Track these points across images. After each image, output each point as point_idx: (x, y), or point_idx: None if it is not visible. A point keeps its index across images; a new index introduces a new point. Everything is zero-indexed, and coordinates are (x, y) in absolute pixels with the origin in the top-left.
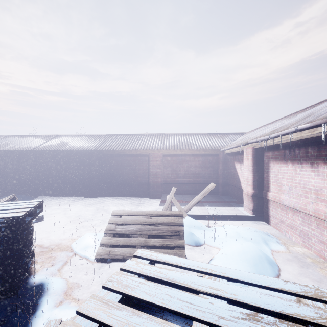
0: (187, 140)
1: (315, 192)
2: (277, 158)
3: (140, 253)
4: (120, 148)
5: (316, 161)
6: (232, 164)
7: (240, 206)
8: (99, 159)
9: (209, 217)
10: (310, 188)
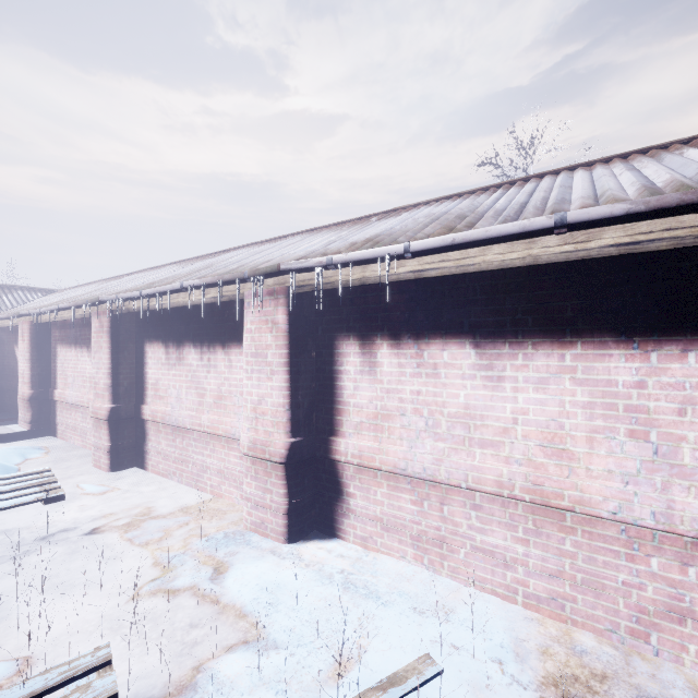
0: None
1: (90, 380)
2: (64, 341)
3: None
4: None
5: (91, 345)
6: (11, 349)
7: (17, 422)
8: None
9: None
10: (87, 376)
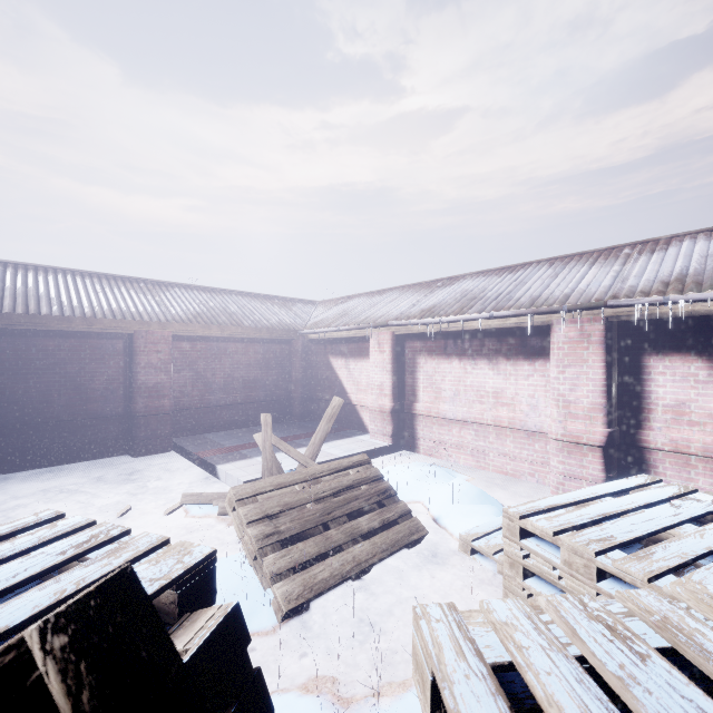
0: (221, 304)
1: (494, 395)
2: (433, 352)
3: (521, 511)
4: (21, 310)
5: (496, 357)
6: (321, 359)
7: (356, 434)
8: None
9: None
10: (488, 390)
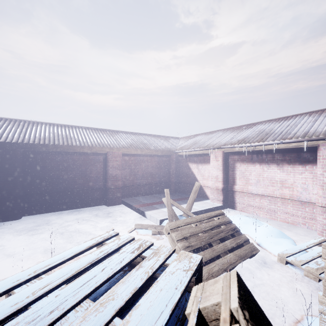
0: (140, 139)
1: (281, 182)
2: (244, 160)
3: None
4: (66, 144)
5: (281, 163)
6: (184, 164)
7: (203, 199)
8: (23, 158)
9: (199, 213)
10: (277, 180)
